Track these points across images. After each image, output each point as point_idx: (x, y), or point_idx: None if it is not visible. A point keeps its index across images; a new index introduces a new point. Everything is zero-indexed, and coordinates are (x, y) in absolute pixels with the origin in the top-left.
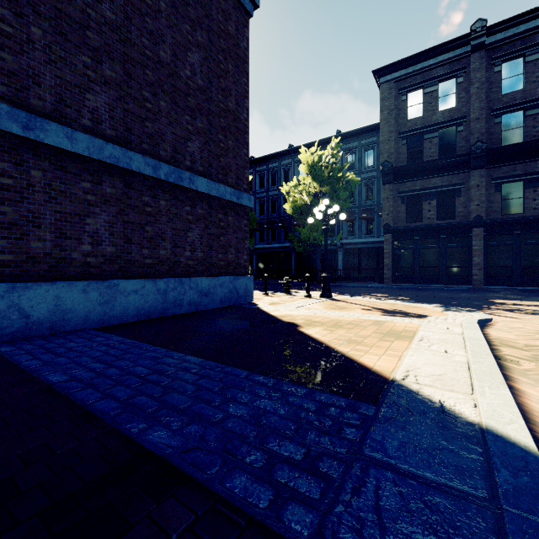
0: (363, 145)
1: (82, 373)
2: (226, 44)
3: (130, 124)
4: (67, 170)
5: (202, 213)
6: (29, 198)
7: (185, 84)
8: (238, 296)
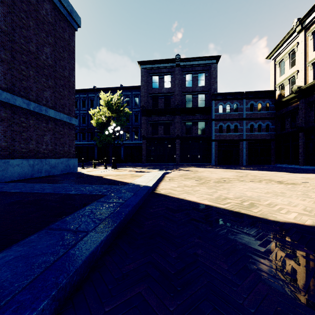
0: (133, 94)
1: (24, 189)
2: (63, 43)
3: (14, 82)
4: None
5: (51, 127)
6: None
7: (43, 63)
8: (70, 168)
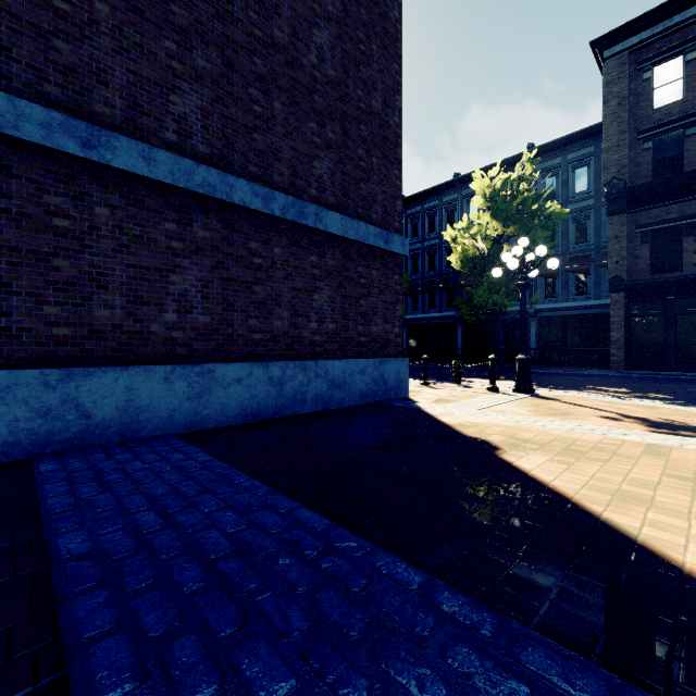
0: (571, 161)
1: (117, 537)
2: (368, 14)
3: (231, 137)
4: (144, 206)
5: (334, 265)
6: (93, 246)
7: (310, 76)
8: (386, 388)
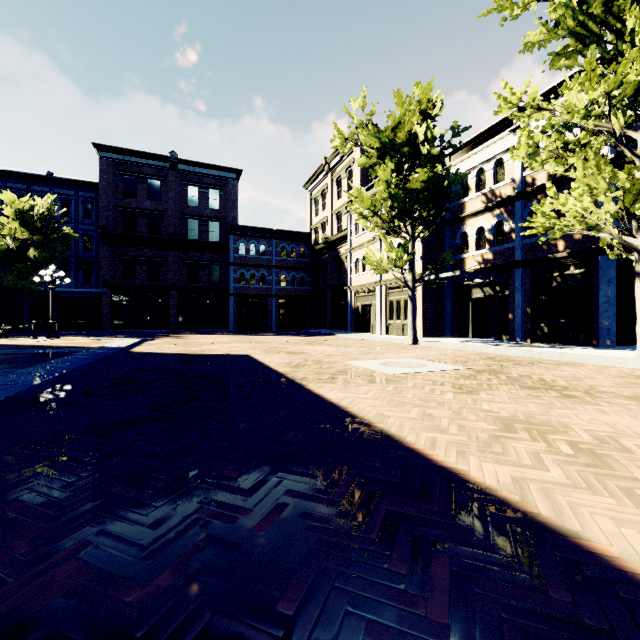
0: (81, 197)
1: None
2: None
3: None
4: None
5: None
6: None
7: None
8: None
